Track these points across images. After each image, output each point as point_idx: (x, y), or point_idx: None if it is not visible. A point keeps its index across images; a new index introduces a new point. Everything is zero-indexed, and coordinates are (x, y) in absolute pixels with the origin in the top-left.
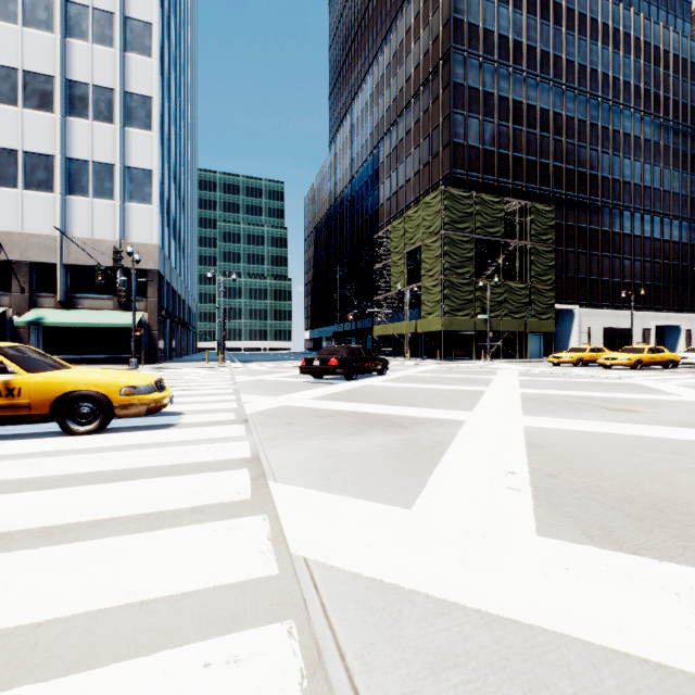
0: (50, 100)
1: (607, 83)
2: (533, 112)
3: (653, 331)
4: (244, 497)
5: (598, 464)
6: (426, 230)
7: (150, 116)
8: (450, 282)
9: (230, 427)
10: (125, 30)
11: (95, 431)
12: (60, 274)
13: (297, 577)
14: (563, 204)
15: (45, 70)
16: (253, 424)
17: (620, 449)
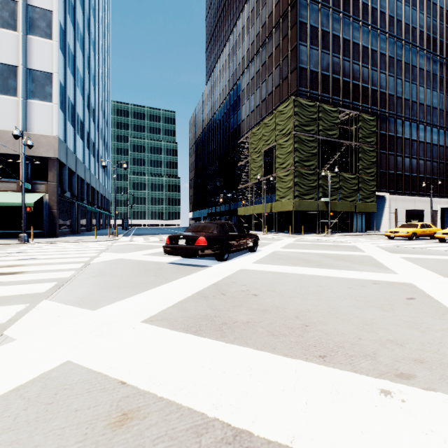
0: None
1: (408, 30)
2: (357, 48)
3: (439, 212)
4: None
5: None
6: (279, 133)
7: (50, 27)
8: (299, 172)
9: None
10: None
11: None
12: None
13: None
14: (378, 118)
15: None
16: None
17: None
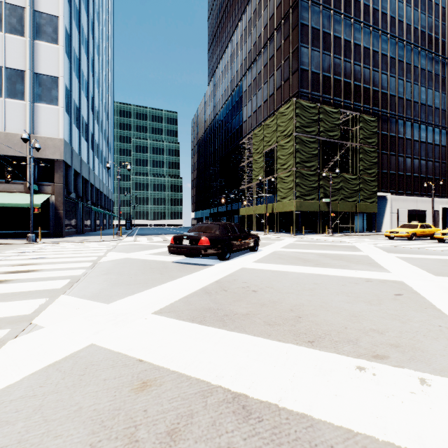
0: None
1: (410, 31)
2: (358, 49)
3: (441, 212)
4: None
5: None
6: (281, 134)
7: (56, 32)
8: (300, 173)
9: None
10: None
11: None
12: None
13: None
14: (379, 118)
15: None
16: None
17: None
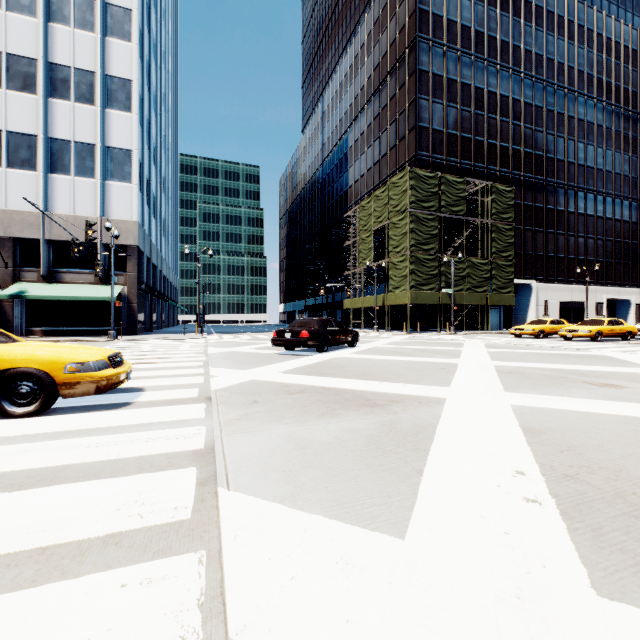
0: (33, 82)
1: (562, 71)
2: (494, 98)
3: (605, 305)
4: (181, 517)
5: (617, 458)
6: (393, 209)
7: (130, 98)
8: (416, 258)
9: (190, 407)
10: (106, 16)
11: (35, 413)
12: (42, 249)
13: None
14: (521, 185)
15: (28, 53)
16: (216, 402)
17: (631, 435)
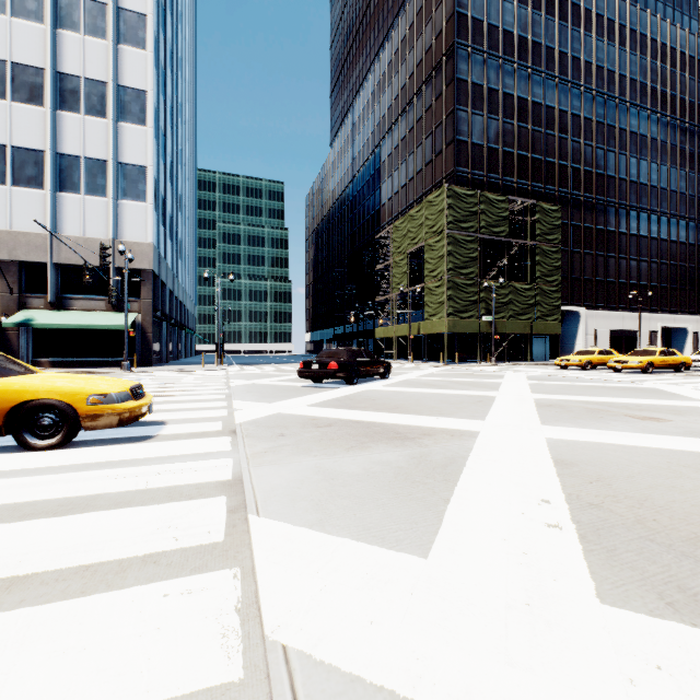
0: (40, 93)
1: (613, 80)
2: (538, 109)
3: (659, 333)
4: (215, 540)
5: (645, 488)
6: (429, 230)
7: (144, 111)
8: (453, 283)
9: (215, 440)
10: (118, 22)
11: (57, 446)
12: (50, 273)
13: (269, 684)
14: (568, 204)
15: (34, 62)
16: (241, 435)
17: (664, 467)
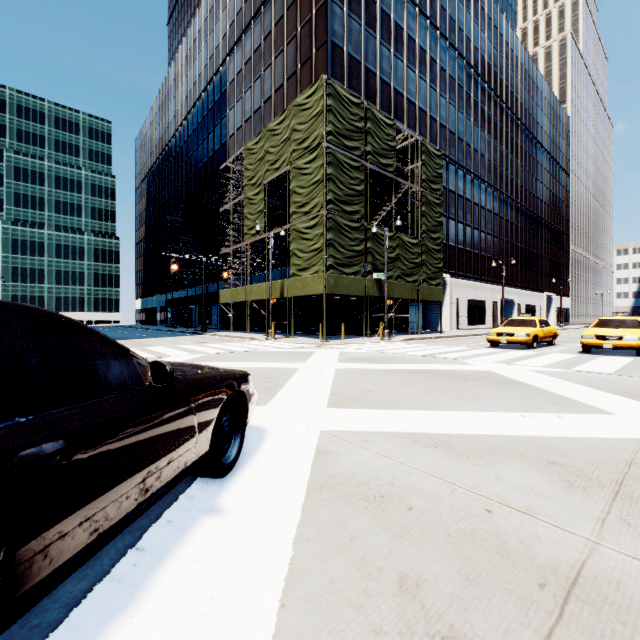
0: None
1: (470, 48)
2: (413, 46)
3: (499, 304)
4: None
5: None
6: (298, 146)
7: None
8: (335, 223)
9: None
10: None
11: None
12: None
13: None
14: None
15: None
16: None
17: None
